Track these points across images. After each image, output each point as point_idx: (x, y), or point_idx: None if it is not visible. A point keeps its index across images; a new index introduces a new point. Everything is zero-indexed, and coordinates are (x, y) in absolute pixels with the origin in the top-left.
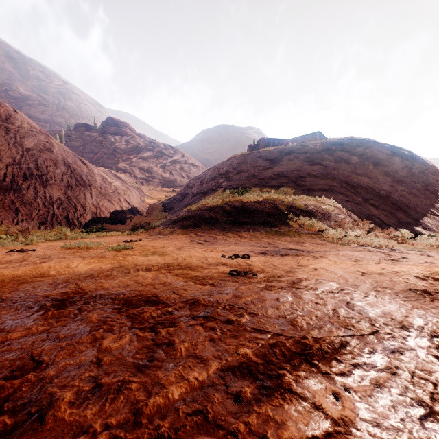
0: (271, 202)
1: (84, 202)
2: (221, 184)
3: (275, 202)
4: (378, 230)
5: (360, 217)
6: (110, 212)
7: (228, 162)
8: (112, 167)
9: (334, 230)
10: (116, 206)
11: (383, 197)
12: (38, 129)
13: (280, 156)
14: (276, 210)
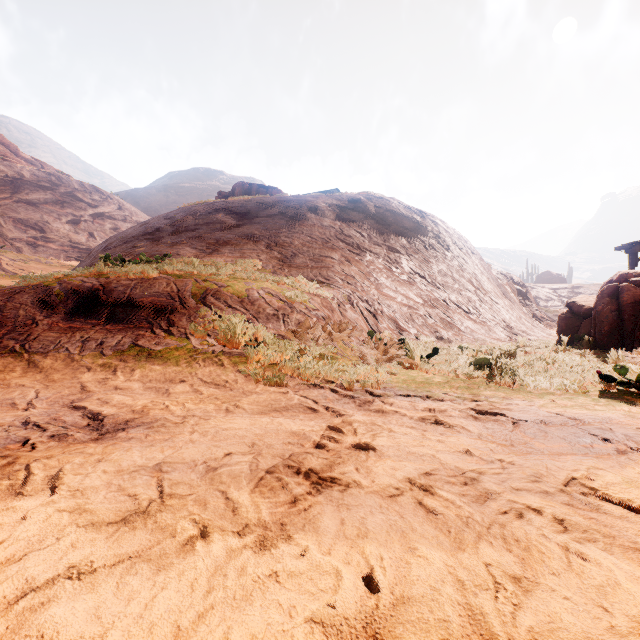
0: (176, 280)
1: None
2: (136, 249)
3: (185, 282)
4: (369, 343)
5: (362, 315)
6: None
7: (170, 214)
8: None
9: (276, 345)
10: None
11: (405, 283)
12: None
13: (257, 210)
14: (177, 298)
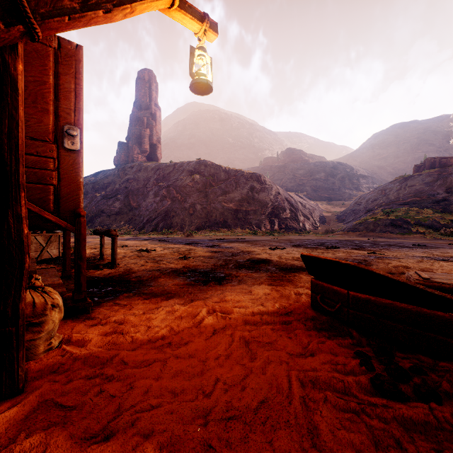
0: (405, 218)
1: (298, 219)
2: (381, 204)
3: (408, 219)
4: None
5: None
6: (309, 224)
7: (390, 184)
8: (293, 189)
9: (433, 233)
10: (311, 220)
11: None
12: (271, 182)
13: (436, 179)
14: (406, 223)
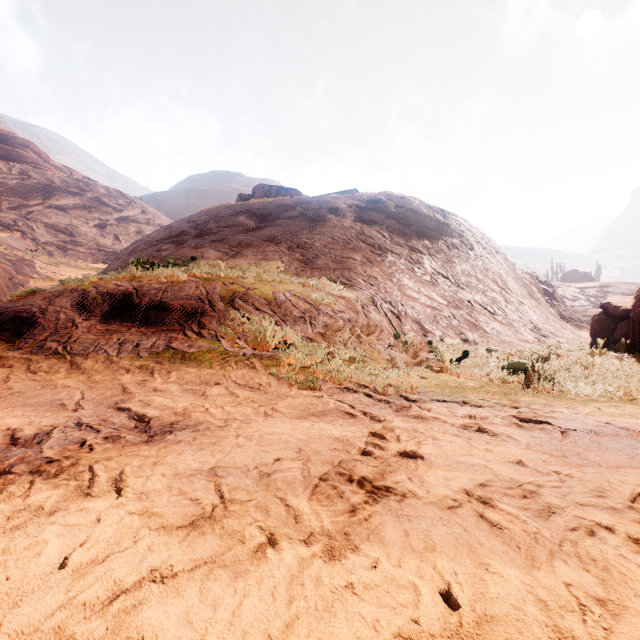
0: (205, 283)
1: None
2: (162, 253)
3: (213, 285)
4: (398, 346)
5: (386, 317)
6: None
7: (193, 217)
8: None
9: (306, 348)
10: None
11: (428, 284)
12: None
13: (277, 212)
14: (206, 301)
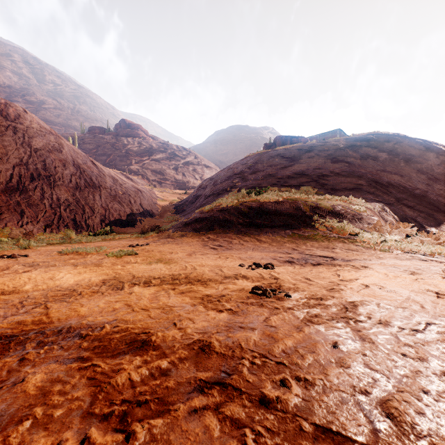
0: (292, 202)
1: (92, 204)
2: (236, 184)
3: (297, 202)
4: (423, 234)
5: (394, 218)
6: (119, 215)
7: (243, 161)
8: (124, 169)
9: (369, 234)
10: (126, 208)
11: (418, 196)
12: (48, 129)
13: (299, 154)
14: (298, 211)
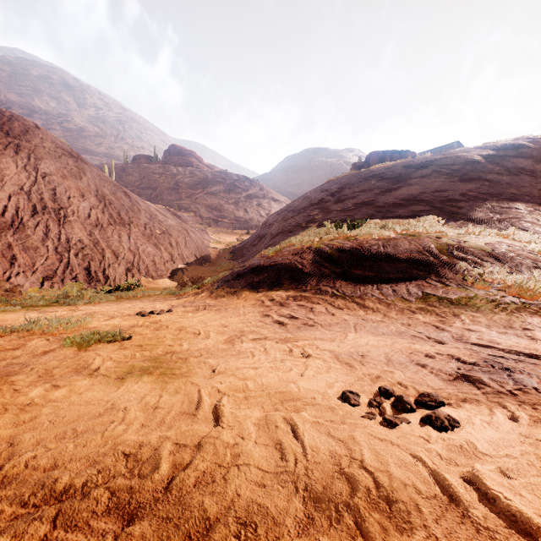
0: (413, 239)
1: (116, 247)
2: (314, 217)
3: (422, 240)
4: None
5: None
6: (153, 261)
7: (324, 187)
8: (173, 205)
9: None
10: (163, 252)
11: None
12: (68, 150)
13: (407, 172)
14: (427, 253)
